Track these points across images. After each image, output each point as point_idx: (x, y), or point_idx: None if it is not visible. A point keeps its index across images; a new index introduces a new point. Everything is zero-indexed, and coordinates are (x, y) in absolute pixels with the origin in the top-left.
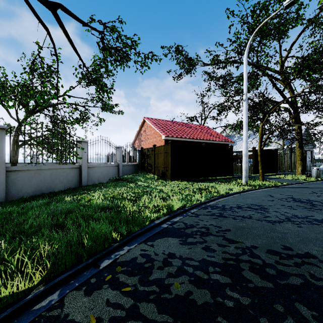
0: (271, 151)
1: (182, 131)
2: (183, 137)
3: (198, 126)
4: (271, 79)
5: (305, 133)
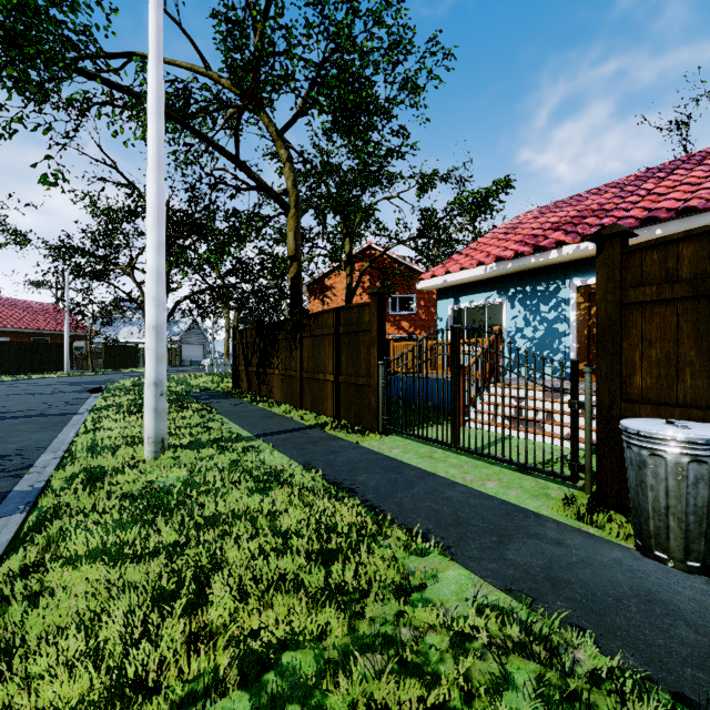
0: (130, 347)
1: (9, 317)
2: (9, 327)
3: (42, 308)
4: (113, 285)
5: (194, 326)
